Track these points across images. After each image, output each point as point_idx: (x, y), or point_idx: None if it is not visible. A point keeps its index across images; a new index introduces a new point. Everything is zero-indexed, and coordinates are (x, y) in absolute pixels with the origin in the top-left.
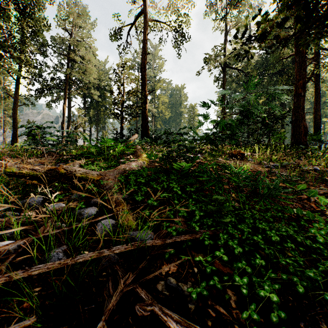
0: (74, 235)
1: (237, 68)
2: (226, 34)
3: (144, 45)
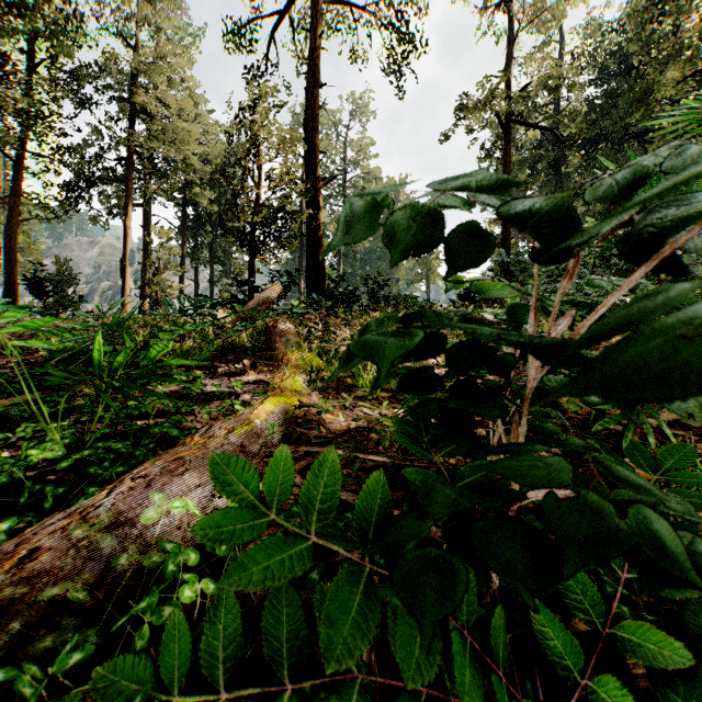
0: None
1: (539, 127)
2: (513, 43)
3: (313, 65)
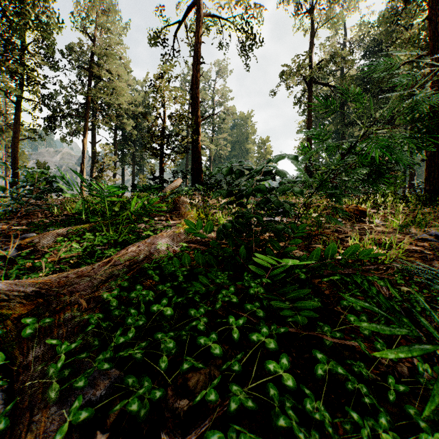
0: None
1: (328, 85)
2: (313, 35)
3: (195, 50)
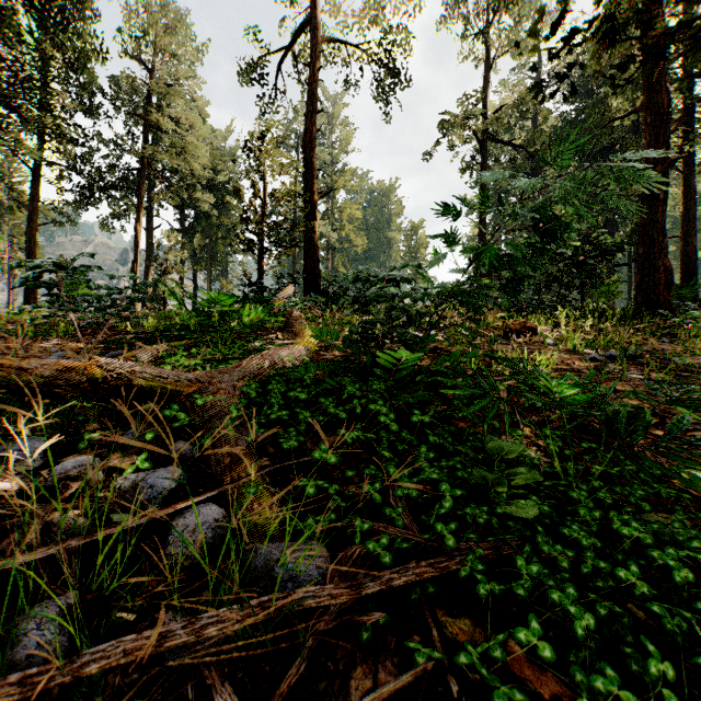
0: (99, 561)
1: (511, 144)
2: (489, 68)
3: (310, 93)
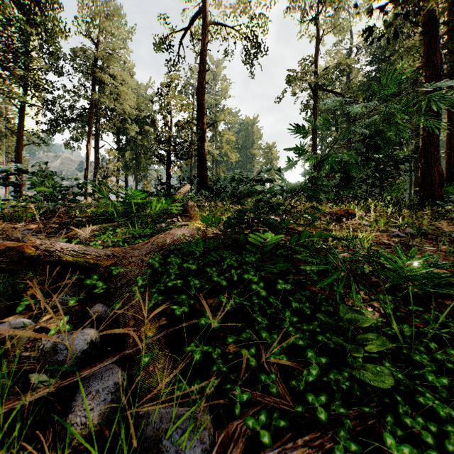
0: (0, 437)
1: (333, 91)
2: (318, 42)
3: (201, 58)
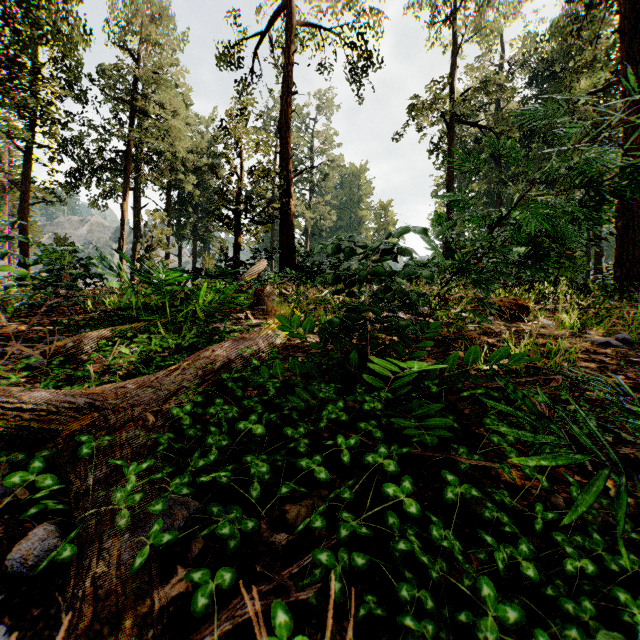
0: None
1: (478, 125)
2: (456, 53)
3: (285, 75)
